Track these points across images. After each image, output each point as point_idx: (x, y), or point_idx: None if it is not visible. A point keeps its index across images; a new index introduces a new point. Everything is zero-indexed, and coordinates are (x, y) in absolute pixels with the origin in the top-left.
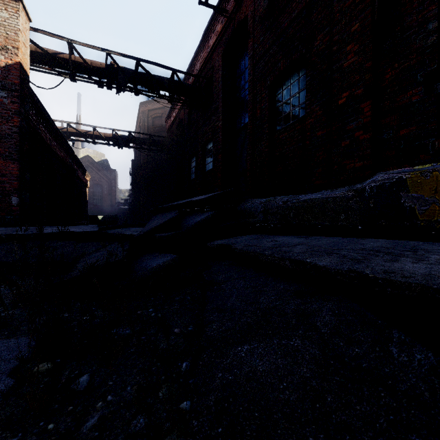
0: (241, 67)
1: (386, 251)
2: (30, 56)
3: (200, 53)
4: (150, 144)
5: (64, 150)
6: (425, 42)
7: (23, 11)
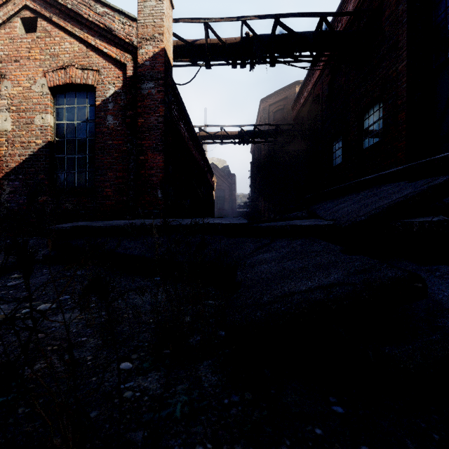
0: None
1: None
2: (172, 52)
3: None
4: (276, 136)
5: (198, 151)
6: None
7: None
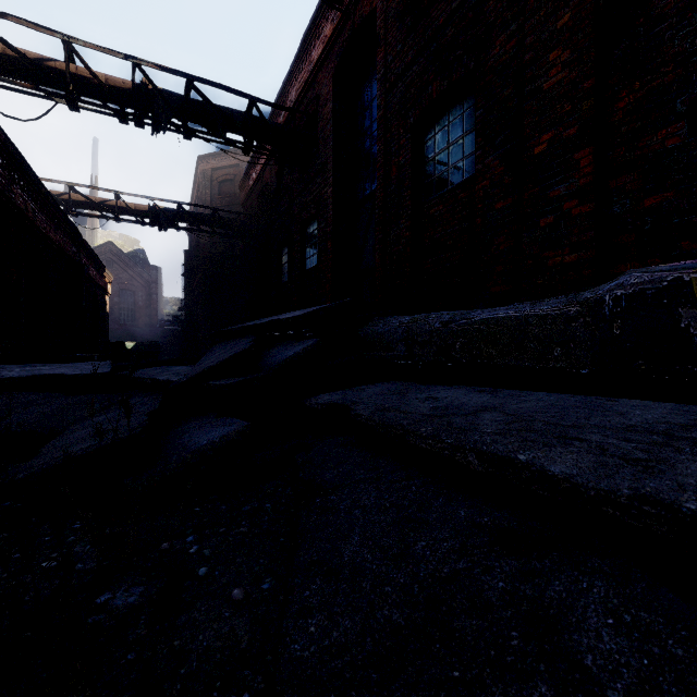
0: (365, 96)
1: (690, 437)
2: None
3: (296, 73)
4: (215, 224)
5: (63, 230)
6: (690, 43)
7: None
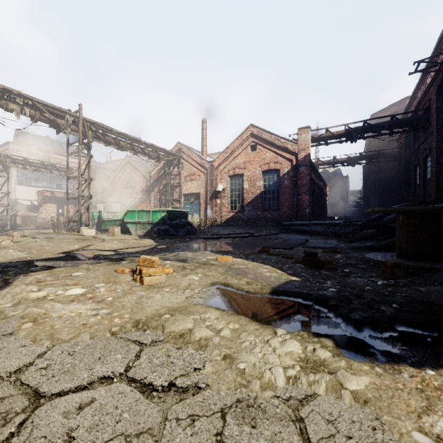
0: None
1: None
2: None
3: (420, 86)
4: (378, 158)
5: (318, 178)
6: None
7: (309, 129)
